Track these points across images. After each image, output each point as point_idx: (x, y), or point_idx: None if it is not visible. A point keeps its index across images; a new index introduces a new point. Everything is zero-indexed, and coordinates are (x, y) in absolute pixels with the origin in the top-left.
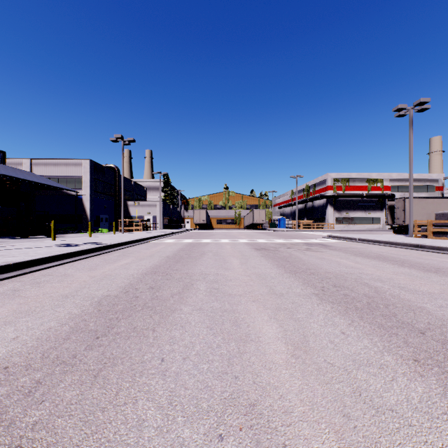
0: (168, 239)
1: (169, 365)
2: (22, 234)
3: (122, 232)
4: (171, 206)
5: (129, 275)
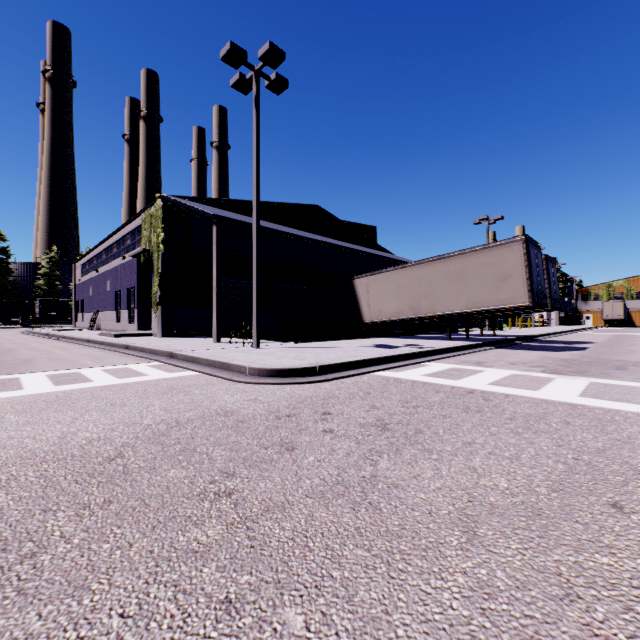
0: (588, 332)
1: (638, 342)
2: (470, 326)
3: (532, 326)
4: (566, 298)
5: (602, 338)
